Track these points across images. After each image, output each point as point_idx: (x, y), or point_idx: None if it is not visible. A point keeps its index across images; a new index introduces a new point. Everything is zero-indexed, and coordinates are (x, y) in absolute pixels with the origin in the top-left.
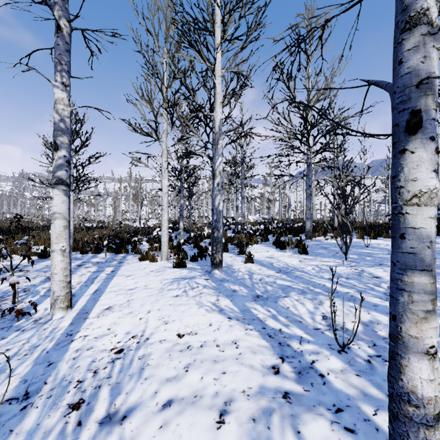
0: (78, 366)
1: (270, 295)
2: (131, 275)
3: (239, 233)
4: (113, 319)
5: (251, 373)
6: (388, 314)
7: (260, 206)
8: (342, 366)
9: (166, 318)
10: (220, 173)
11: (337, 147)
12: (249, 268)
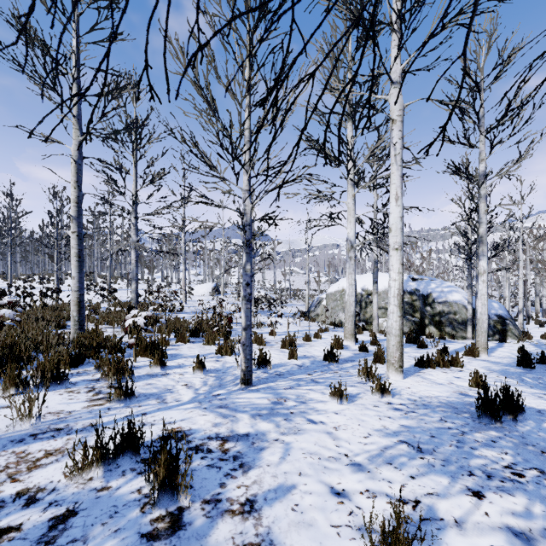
0: None
1: None
2: None
3: None
4: None
5: None
6: None
7: None
8: None
9: None
10: None
11: None
12: None
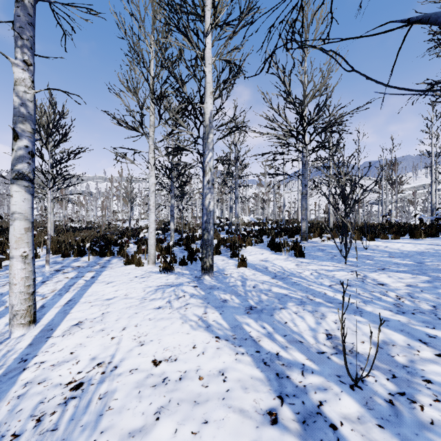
0: (20, 409)
1: (265, 307)
2: (112, 281)
3: (233, 234)
4: (79, 338)
5: (242, 423)
6: (403, 332)
7: (254, 207)
8: (358, 411)
9: (142, 338)
10: (210, 170)
11: (334, 144)
12: (242, 273)
